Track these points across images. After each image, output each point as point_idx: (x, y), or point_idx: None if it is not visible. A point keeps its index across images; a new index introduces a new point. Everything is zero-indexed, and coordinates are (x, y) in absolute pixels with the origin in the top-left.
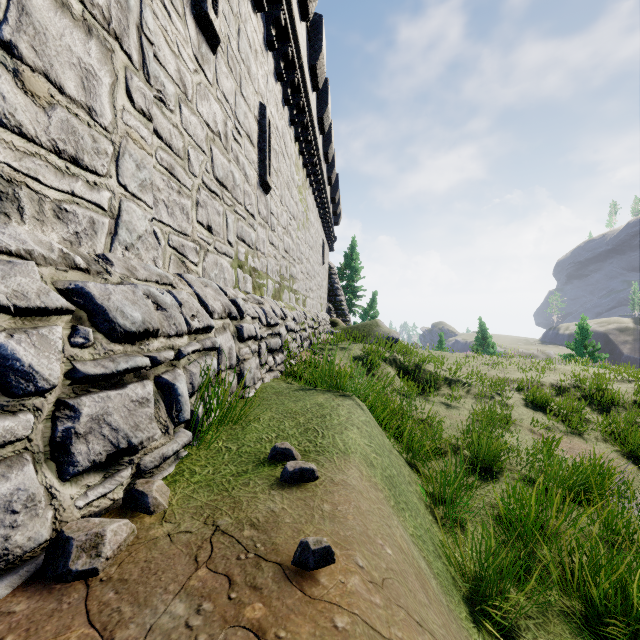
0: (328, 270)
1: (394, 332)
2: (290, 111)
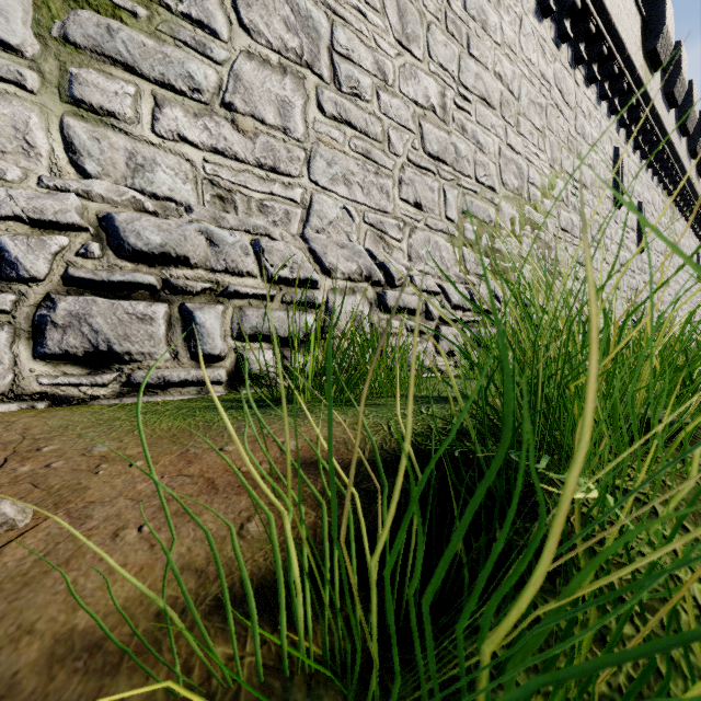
0: None
1: None
2: (658, 175)
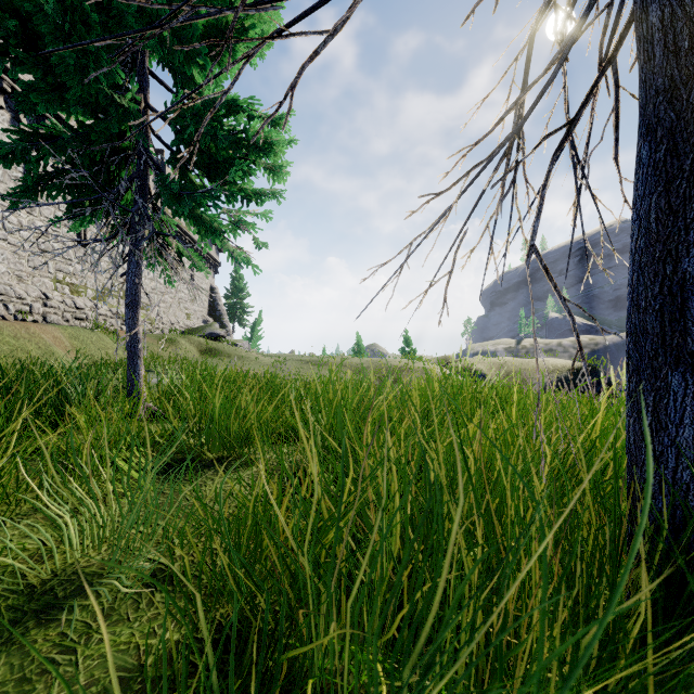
0: (210, 289)
1: (220, 330)
2: None
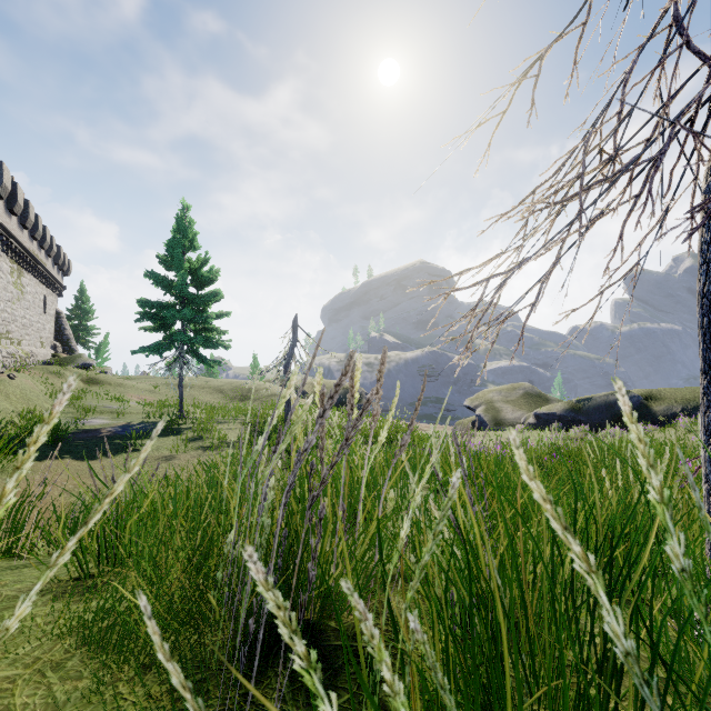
0: (56, 314)
1: (91, 360)
2: (7, 251)
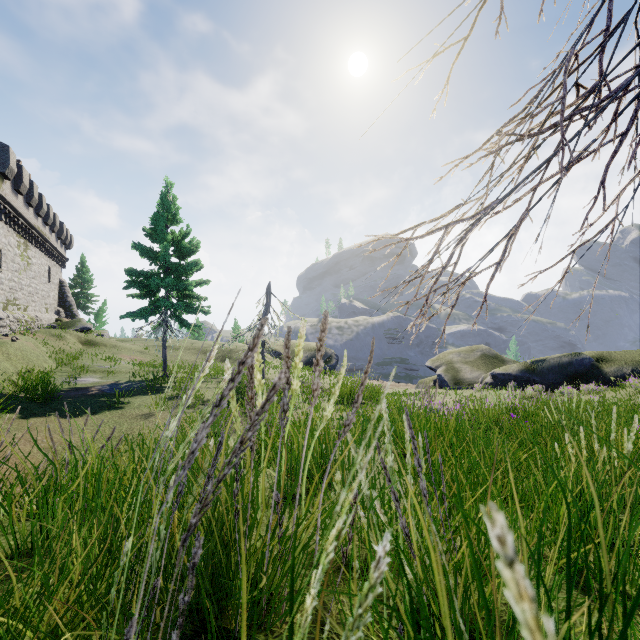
0: (59, 283)
1: (89, 324)
2: (14, 227)
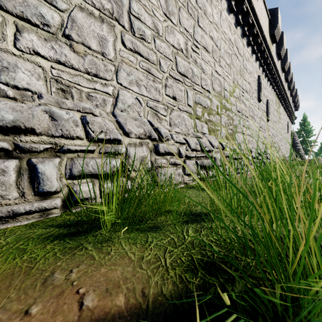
0: (291, 134)
1: None
2: (273, 88)
